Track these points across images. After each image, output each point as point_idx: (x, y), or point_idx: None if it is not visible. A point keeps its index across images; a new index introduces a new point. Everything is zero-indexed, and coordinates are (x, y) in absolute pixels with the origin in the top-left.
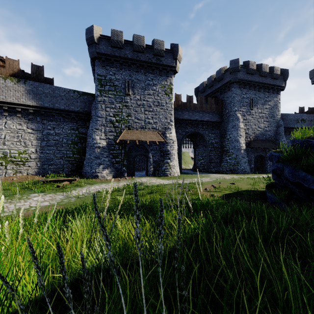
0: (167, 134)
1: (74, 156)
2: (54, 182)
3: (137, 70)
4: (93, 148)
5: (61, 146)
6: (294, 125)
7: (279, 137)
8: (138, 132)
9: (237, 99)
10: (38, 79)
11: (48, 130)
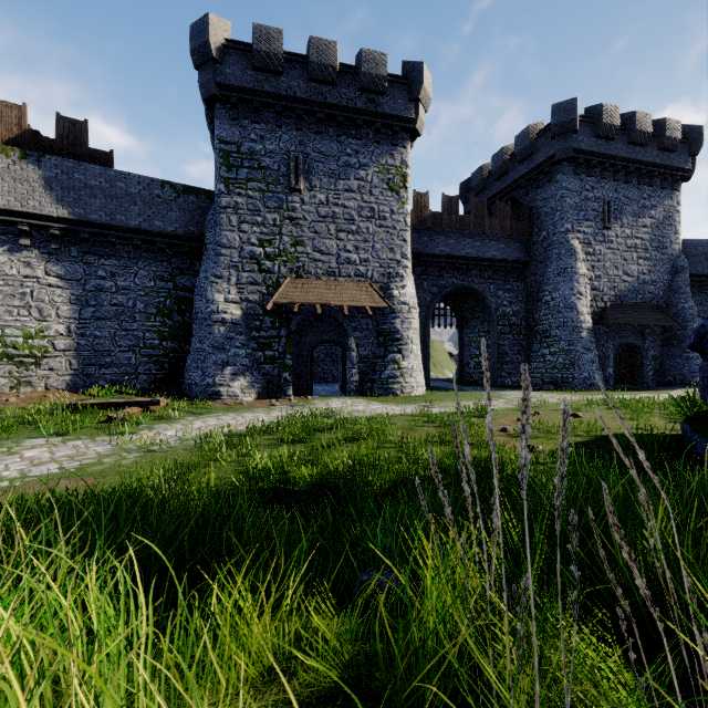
0: (394, 290)
1: (164, 345)
2: (103, 409)
3: (318, 130)
4: (209, 325)
5: (130, 321)
6: None
7: (678, 299)
8: (321, 285)
9: (571, 203)
10: (74, 153)
11: (98, 279)
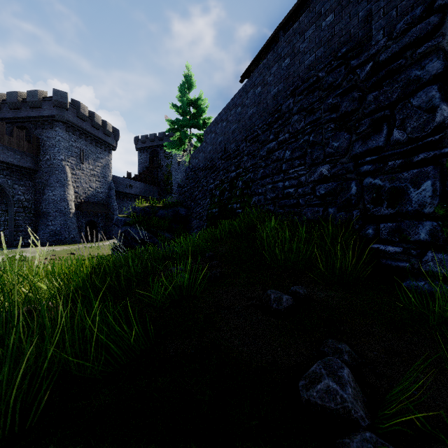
0: None
1: None
2: None
3: None
4: None
5: None
6: (124, 190)
7: (111, 201)
8: None
9: (64, 146)
10: None
11: None
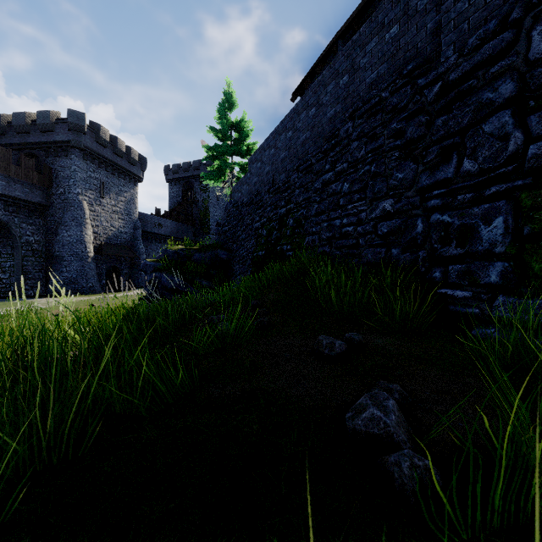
0: None
1: None
2: None
3: None
4: None
5: None
6: (152, 230)
7: (137, 243)
8: None
9: (81, 177)
10: None
11: None
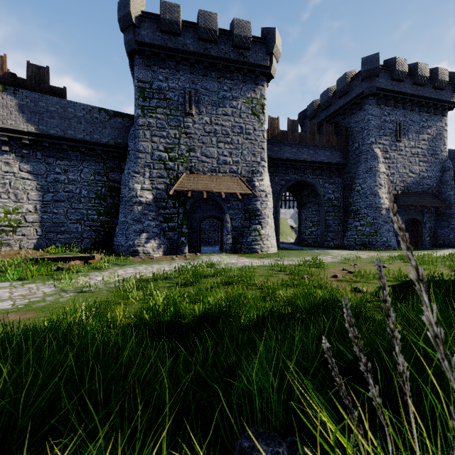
0: (256, 182)
1: (101, 219)
2: (56, 262)
3: (204, 73)
4: (130, 205)
5: (77, 202)
6: None
7: (446, 189)
8: (207, 178)
9: (375, 124)
10: (39, 88)
11: (56, 174)
